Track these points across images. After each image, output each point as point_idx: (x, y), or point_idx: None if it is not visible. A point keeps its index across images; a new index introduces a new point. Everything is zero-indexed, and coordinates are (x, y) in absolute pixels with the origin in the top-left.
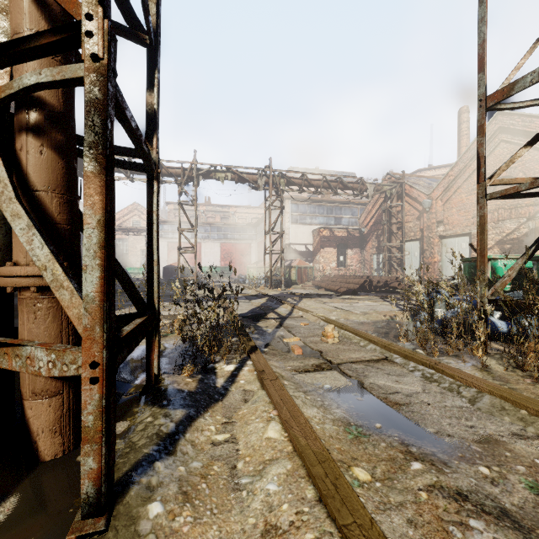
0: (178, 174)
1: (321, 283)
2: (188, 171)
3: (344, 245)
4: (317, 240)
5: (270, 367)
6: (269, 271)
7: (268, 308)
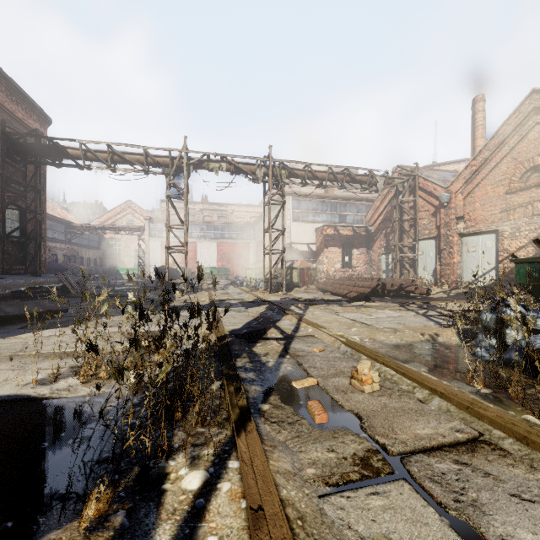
0: (166, 164)
1: (326, 286)
2: (177, 160)
3: (349, 244)
4: (321, 239)
5: (276, 492)
6: (269, 273)
7: (268, 321)
